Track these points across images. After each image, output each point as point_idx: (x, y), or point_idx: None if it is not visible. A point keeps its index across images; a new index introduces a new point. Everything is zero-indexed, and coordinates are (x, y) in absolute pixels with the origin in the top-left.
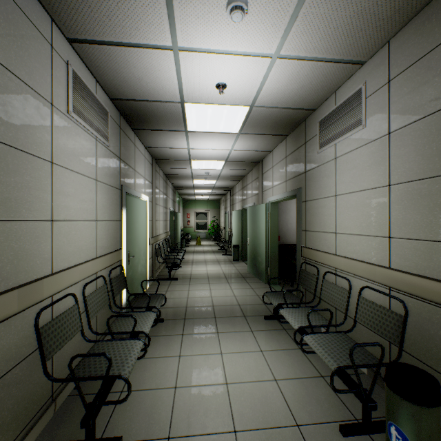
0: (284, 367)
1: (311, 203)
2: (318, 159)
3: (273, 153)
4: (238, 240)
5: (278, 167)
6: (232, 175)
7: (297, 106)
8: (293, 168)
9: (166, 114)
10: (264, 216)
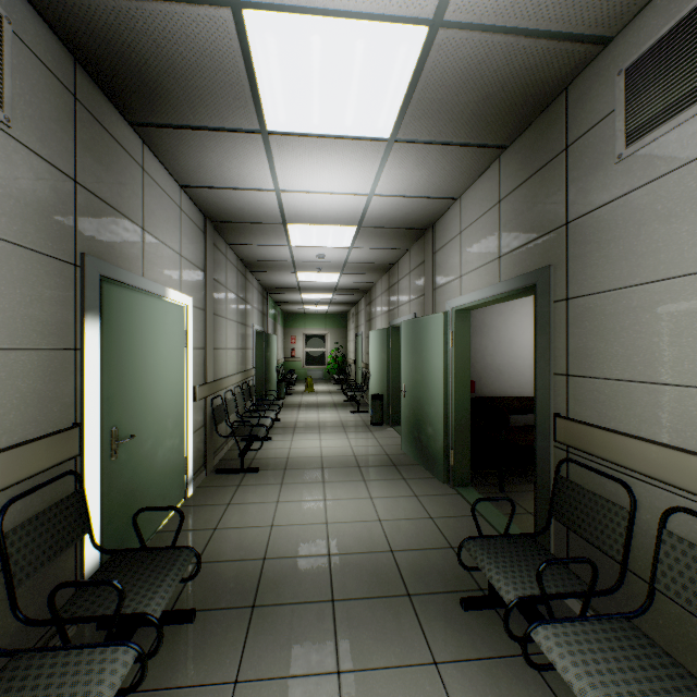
0: None
1: (592, 302)
2: (619, 177)
3: (463, 201)
4: (380, 386)
5: (477, 228)
6: (370, 261)
7: (564, 23)
8: (524, 222)
9: (200, 63)
10: (442, 340)
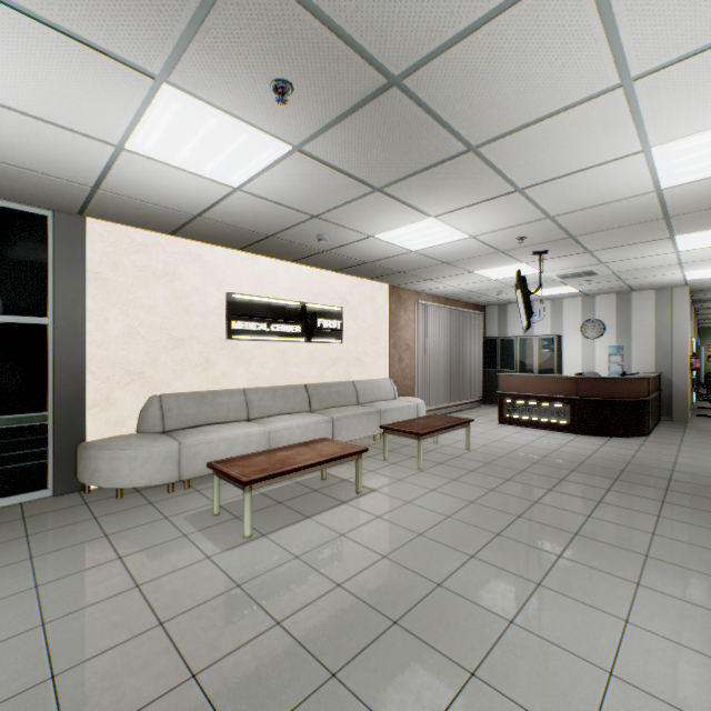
0: None
1: None
2: None
3: None
4: None
5: None
6: None
7: None
8: None
9: None
10: None
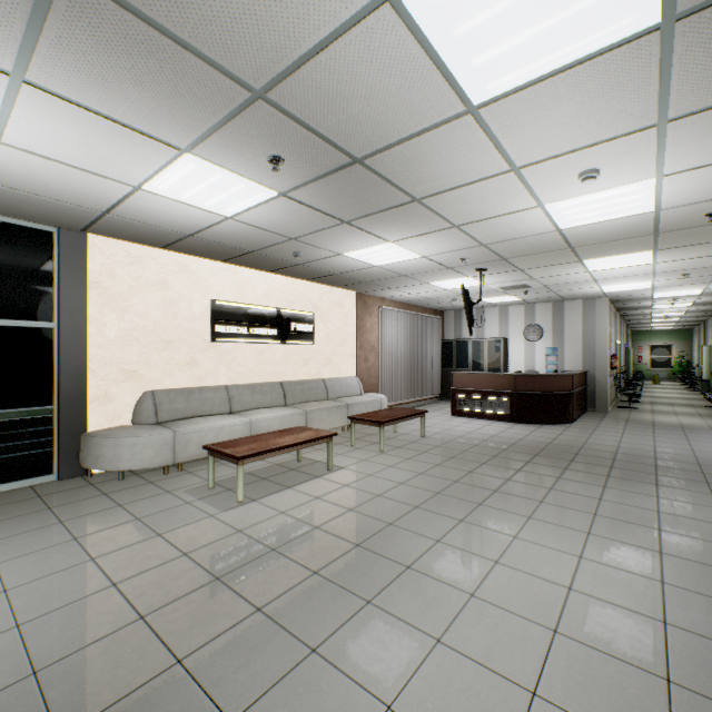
0: (703, 411)
1: None
2: None
3: None
4: (706, 375)
5: None
6: (697, 315)
7: None
8: None
9: (640, 308)
10: None
